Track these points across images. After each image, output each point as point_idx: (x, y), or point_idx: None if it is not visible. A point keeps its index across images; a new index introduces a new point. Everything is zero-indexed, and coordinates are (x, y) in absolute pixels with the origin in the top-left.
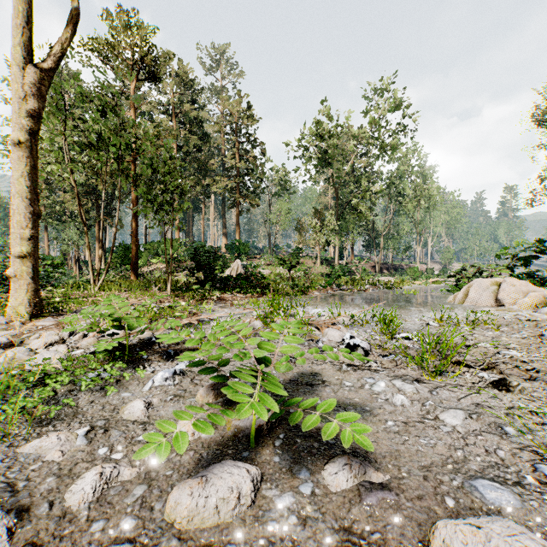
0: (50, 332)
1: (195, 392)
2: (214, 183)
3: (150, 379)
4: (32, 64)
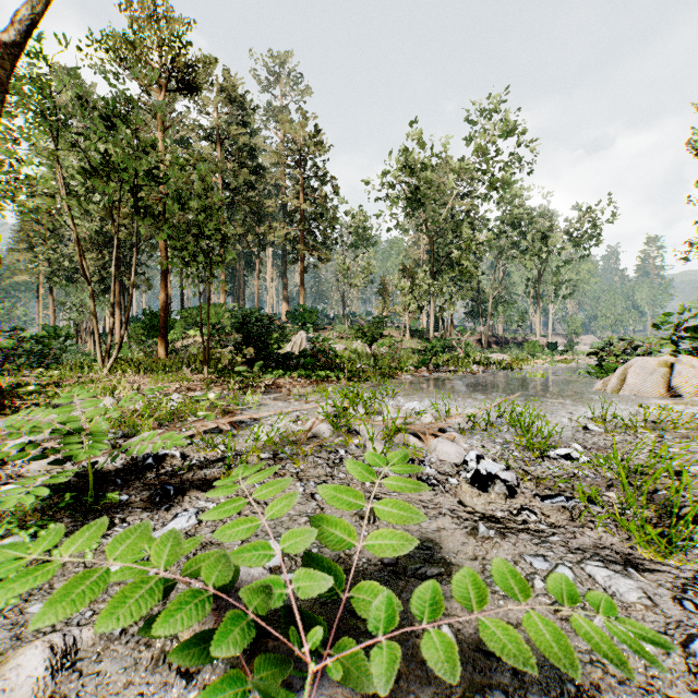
0: None
1: None
2: (270, 230)
3: None
4: None
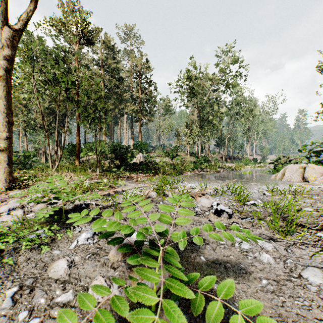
0: (15, 200)
1: (108, 250)
2: (126, 107)
3: (76, 239)
4: (7, 26)
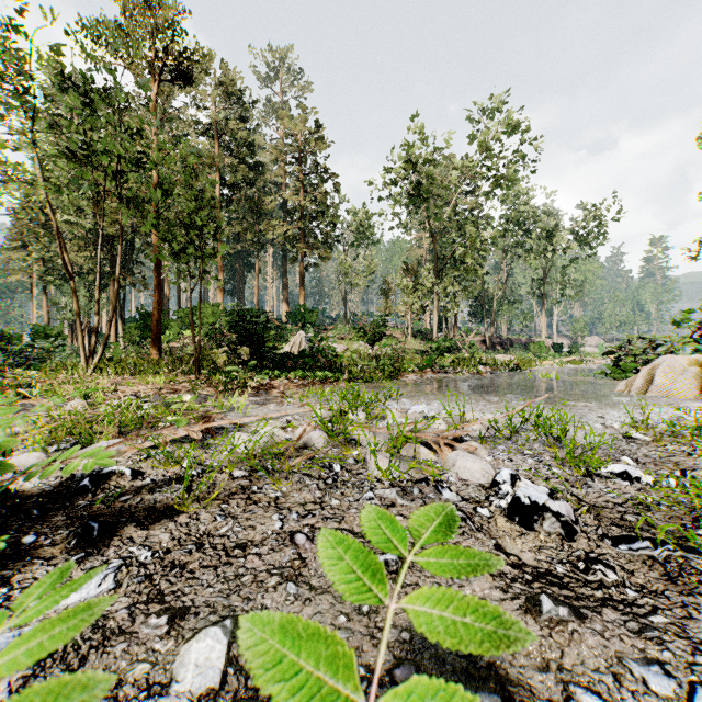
0: None
1: None
2: (270, 228)
3: None
4: None
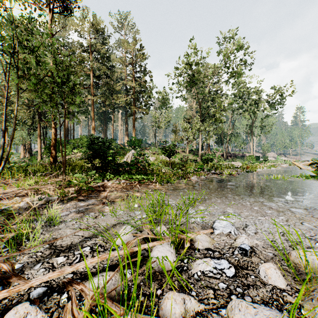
0: None
1: None
2: (117, 98)
3: None
4: None
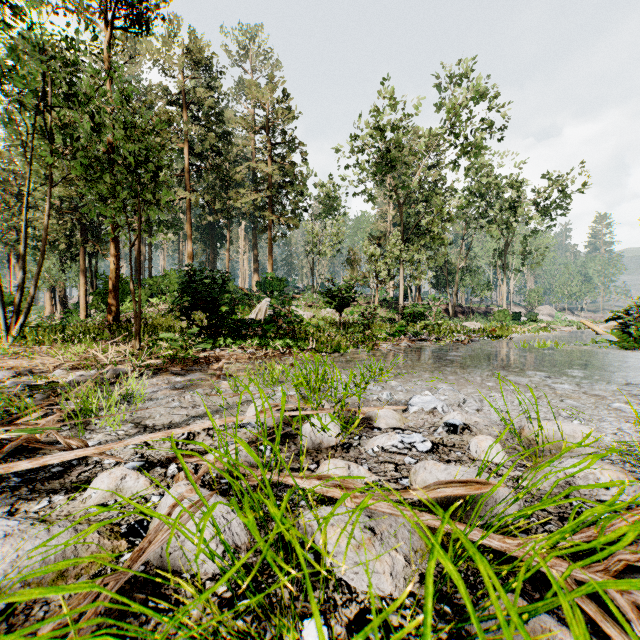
0: None
1: None
2: (238, 197)
3: None
4: None
